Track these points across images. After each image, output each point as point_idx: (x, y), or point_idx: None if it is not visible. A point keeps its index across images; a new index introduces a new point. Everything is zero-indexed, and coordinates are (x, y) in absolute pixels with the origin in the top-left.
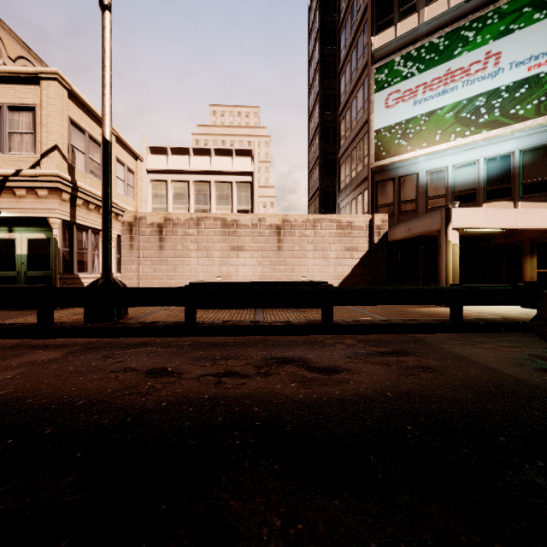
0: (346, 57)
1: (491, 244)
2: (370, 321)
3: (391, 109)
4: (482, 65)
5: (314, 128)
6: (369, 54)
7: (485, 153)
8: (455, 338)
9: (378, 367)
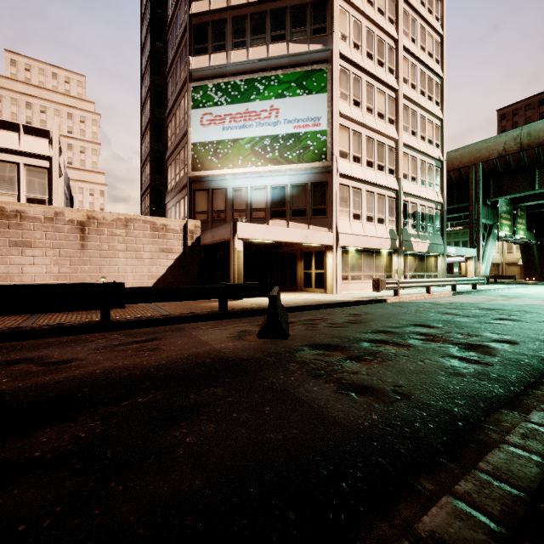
0: (172, 64)
1: (281, 251)
2: (151, 317)
3: (205, 128)
4: (268, 114)
5: (146, 122)
6: (188, 71)
7: (271, 182)
8: (211, 324)
9: (114, 354)
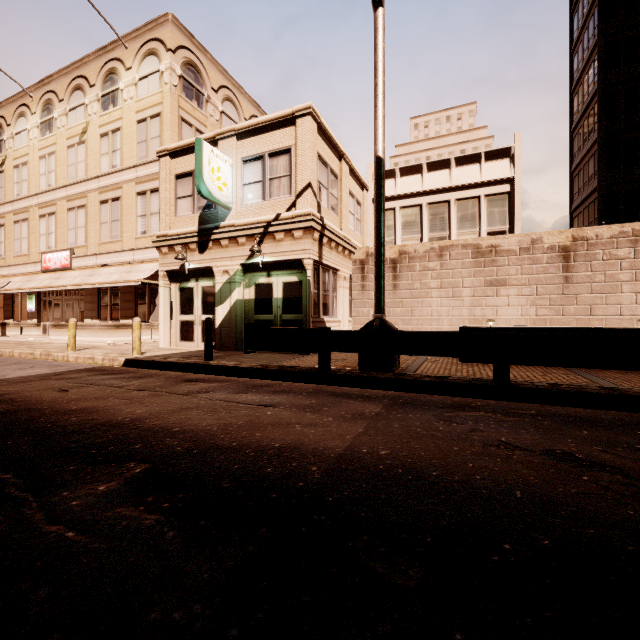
0: None
1: None
2: None
3: None
4: None
5: (585, 102)
6: None
7: None
8: None
9: None
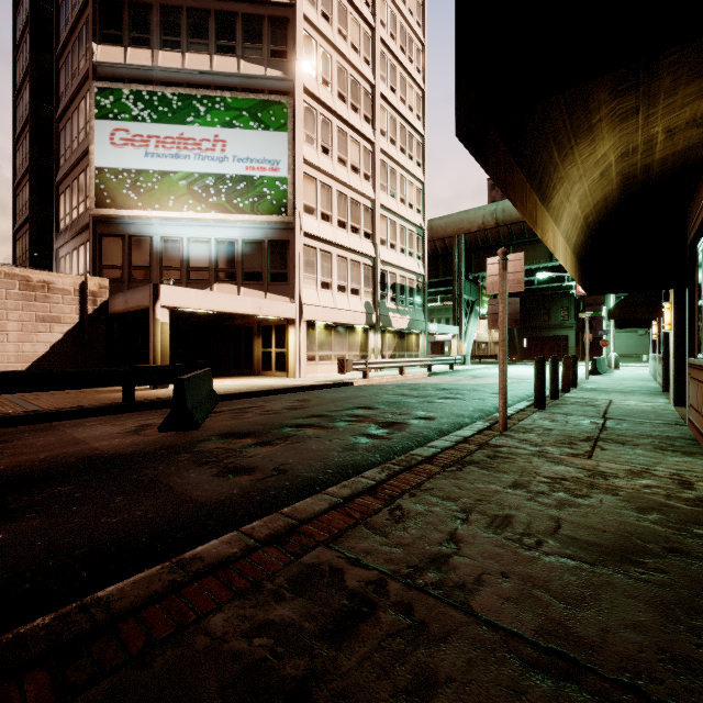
0: (66, 44)
1: (235, 324)
2: (5, 415)
3: (118, 149)
4: (212, 145)
5: (23, 120)
6: (90, 63)
7: (216, 234)
8: (103, 419)
9: None
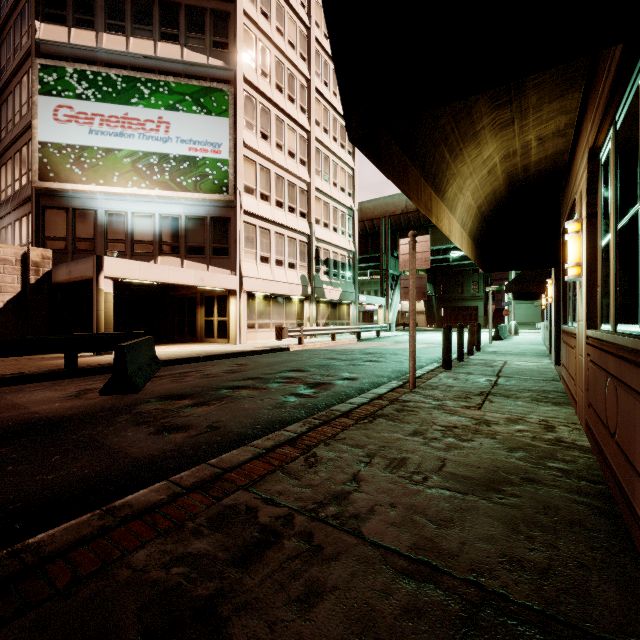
0: (8, 19)
1: (179, 294)
2: None
3: (61, 125)
4: (156, 126)
5: None
6: (33, 40)
7: (160, 209)
8: (44, 385)
9: None
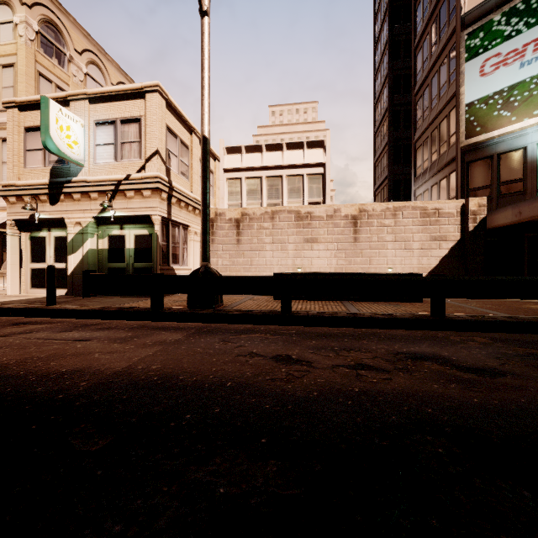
0: (424, 30)
1: None
2: (492, 318)
3: (487, 77)
4: None
5: (382, 114)
6: (458, 19)
7: None
8: None
9: None
